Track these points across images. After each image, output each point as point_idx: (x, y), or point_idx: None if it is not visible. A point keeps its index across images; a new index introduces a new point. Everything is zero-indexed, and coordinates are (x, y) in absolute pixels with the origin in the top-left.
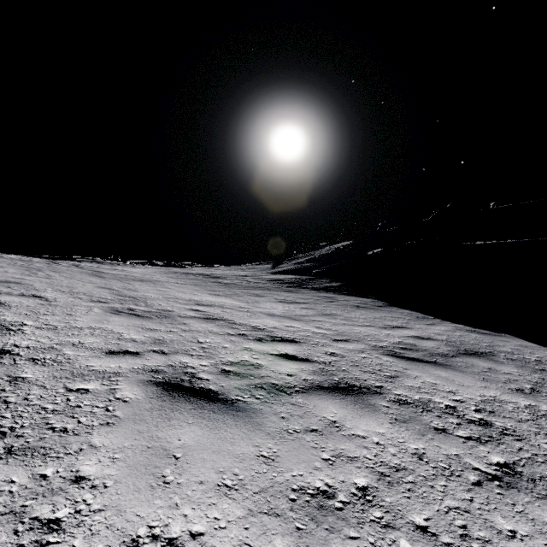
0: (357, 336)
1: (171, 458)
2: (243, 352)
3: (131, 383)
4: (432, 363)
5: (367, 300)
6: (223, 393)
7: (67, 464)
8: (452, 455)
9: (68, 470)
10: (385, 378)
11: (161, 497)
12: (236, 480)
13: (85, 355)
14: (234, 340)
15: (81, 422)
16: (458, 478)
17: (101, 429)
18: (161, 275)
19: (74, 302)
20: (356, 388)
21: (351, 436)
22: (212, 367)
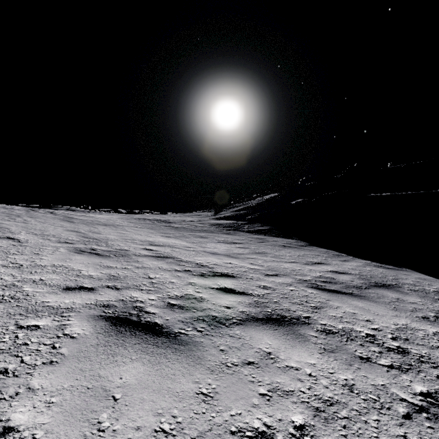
0: (285, 271)
1: (110, 400)
2: (187, 286)
3: (81, 318)
4: (349, 294)
5: (292, 241)
6: (167, 326)
7: None
8: (379, 385)
9: None
10: (311, 308)
11: None
12: (174, 424)
13: (43, 291)
14: (180, 276)
15: (24, 362)
16: (389, 411)
17: (43, 369)
18: (123, 220)
19: (43, 243)
20: (287, 319)
21: (285, 368)
22: (159, 301)
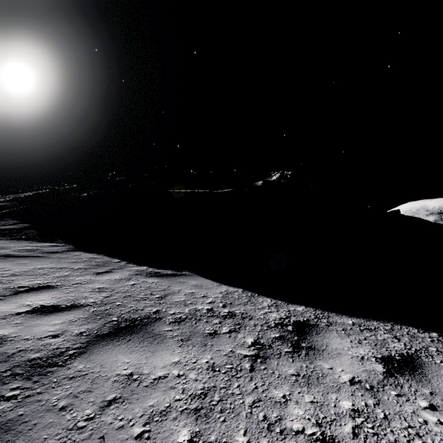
0: None
1: None
2: None
3: None
4: None
5: (47, 245)
6: None
7: None
8: None
9: None
10: None
11: None
12: None
13: None
14: None
15: None
16: None
17: None
18: None
19: None
20: None
21: None
22: None
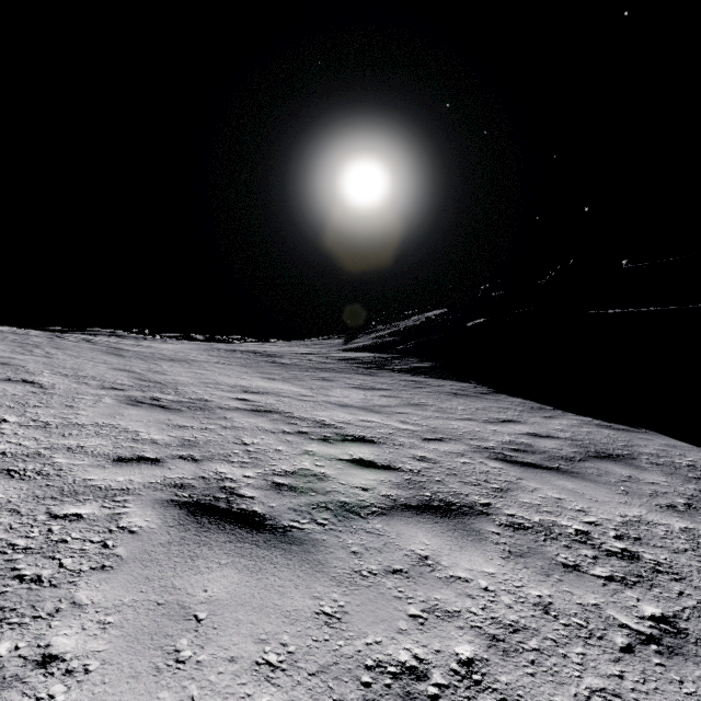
0: (455, 433)
1: (190, 620)
2: (302, 457)
3: (143, 504)
4: (554, 470)
5: (467, 385)
6: (272, 517)
7: (32, 635)
8: (589, 604)
9: (34, 645)
10: (493, 491)
11: (169, 687)
12: (284, 654)
13: (84, 463)
14: (291, 440)
15: (64, 566)
16: (600, 641)
17: (92, 576)
18: (200, 353)
19: (79, 389)
20: (455, 507)
21: (449, 579)
22: (259, 480)
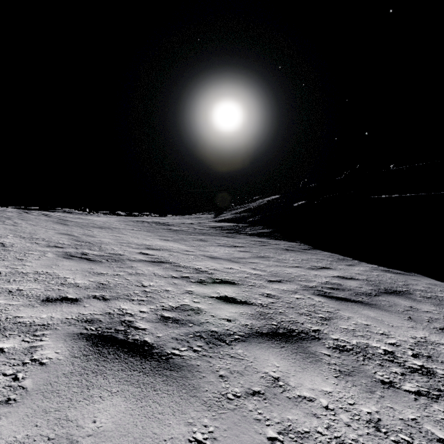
0: (289, 276)
1: None
2: (184, 296)
3: (57, 337)
4: (359, 303)
5: (295, 244)
6: (158, 346)
7: None
8: (409, 420)
9: None
10: (321, 320)
11: None
12: None
13: (18, 303)
14: (177, 283)
15: None
16: None
17: None
18: (120, 223)
19: (30, 247)
20: (295, 333)
21: (297, 399)
22: (151, 314)
